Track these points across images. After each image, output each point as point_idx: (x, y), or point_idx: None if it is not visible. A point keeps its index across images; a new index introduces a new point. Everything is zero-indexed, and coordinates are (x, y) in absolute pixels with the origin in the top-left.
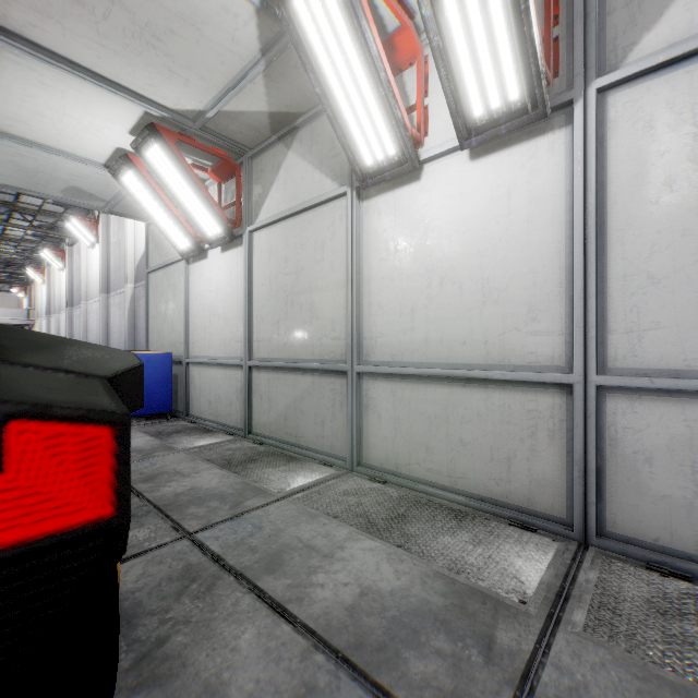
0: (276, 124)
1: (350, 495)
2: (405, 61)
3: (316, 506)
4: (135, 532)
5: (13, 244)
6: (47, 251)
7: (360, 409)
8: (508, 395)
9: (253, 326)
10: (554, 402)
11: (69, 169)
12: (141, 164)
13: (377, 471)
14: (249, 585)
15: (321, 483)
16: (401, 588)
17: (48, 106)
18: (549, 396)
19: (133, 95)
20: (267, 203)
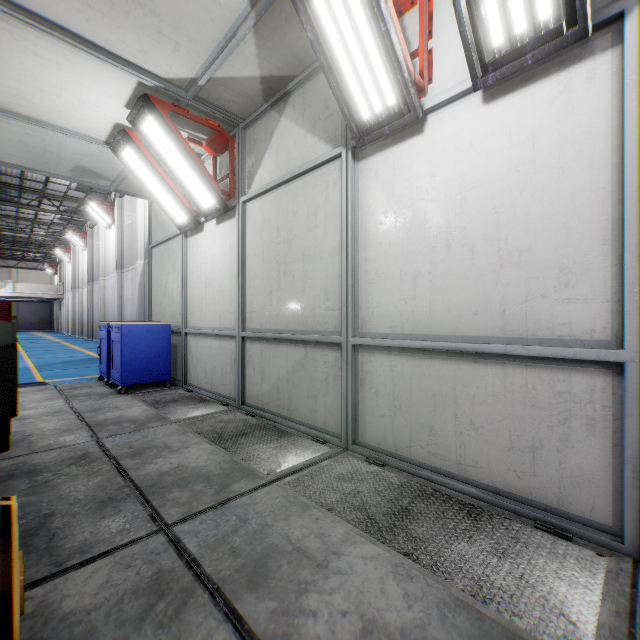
0: (268, 91)
1: (346, 480)
2: (405, 3)
3: (308, 494)
4: (109, 522)
5: (44, 228)
6: (71, 233)
7: (355, 384)
8: (532, 373)
9: (246, 297)
10: (594, 384)
11: (74, 148)
12: (138, 139)
13: (374, 452)
14: (225, 606)
15: (313, 464)
16: (415, 623)
17: (46, 80)
18: (587, 376)
19: (125, 64)
20: (260, 172)
